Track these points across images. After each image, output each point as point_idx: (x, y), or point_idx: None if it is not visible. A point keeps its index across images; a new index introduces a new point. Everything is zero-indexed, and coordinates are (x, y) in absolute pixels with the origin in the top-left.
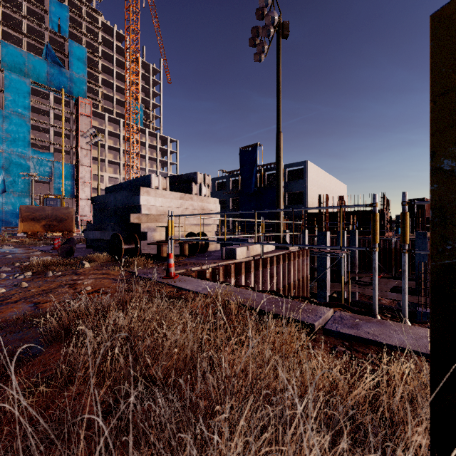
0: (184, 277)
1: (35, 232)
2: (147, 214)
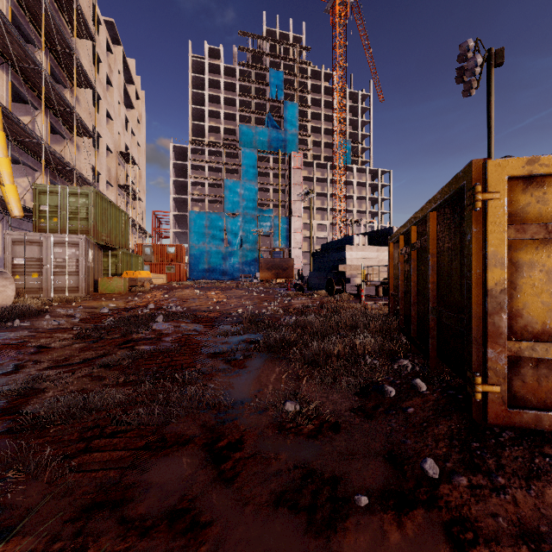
0: (370, 304)
1: (269, 279)
2: (350, 265)
